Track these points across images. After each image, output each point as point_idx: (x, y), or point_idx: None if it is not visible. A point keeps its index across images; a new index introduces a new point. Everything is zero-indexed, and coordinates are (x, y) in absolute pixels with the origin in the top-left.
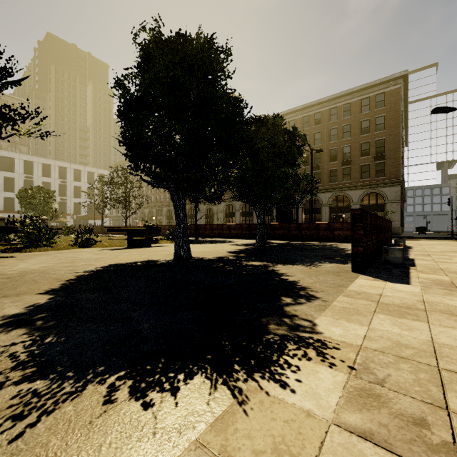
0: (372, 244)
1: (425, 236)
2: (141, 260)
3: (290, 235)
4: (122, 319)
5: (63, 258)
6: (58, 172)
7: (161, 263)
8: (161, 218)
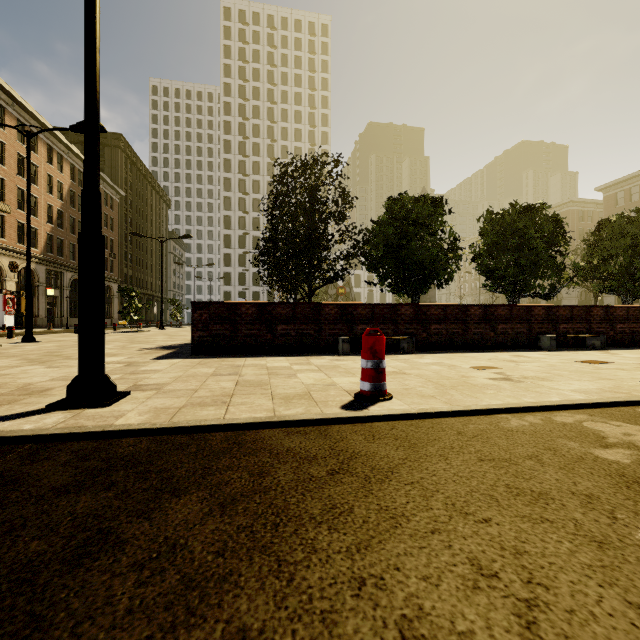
0: None
1: None
2: None
3: None
4: None
5: None
6: None
7: None
8: None
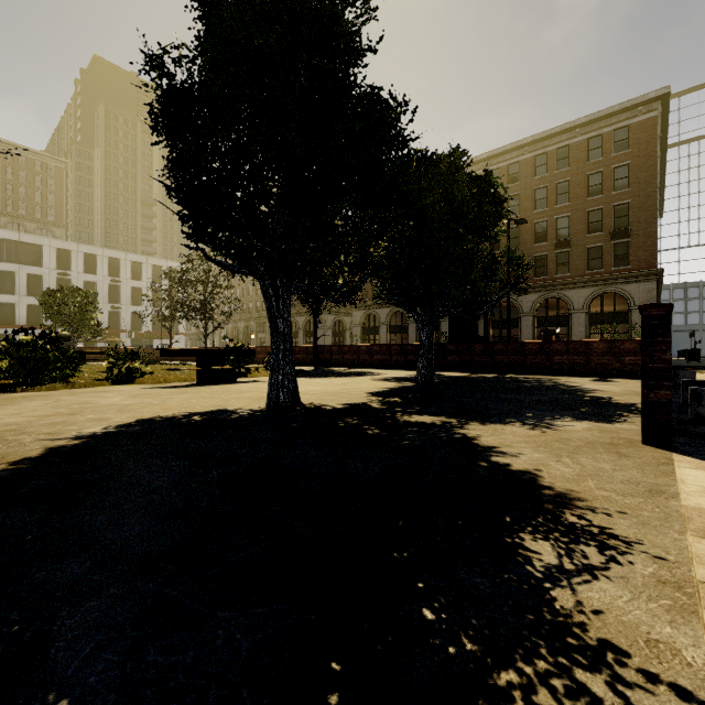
0: None
1: (703, 365)
2: (203, 409)
3: (473, 363)
4: (3, 656)
5: (67, 404)
6: (108, 266)
7: (238, 416)
8: (264, 336)
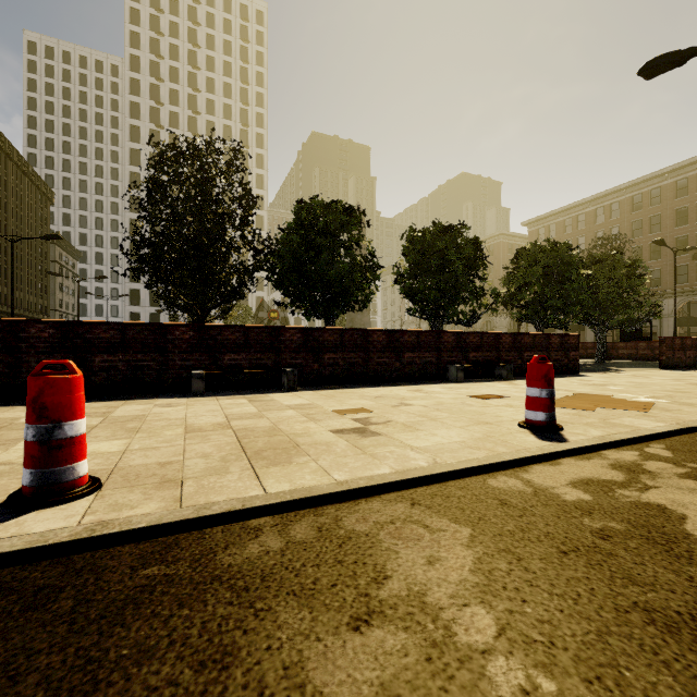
0: (686, 357)
1: None
2: None
3: (638, 354)
4: None
5: None
6: None
7: None
8: None
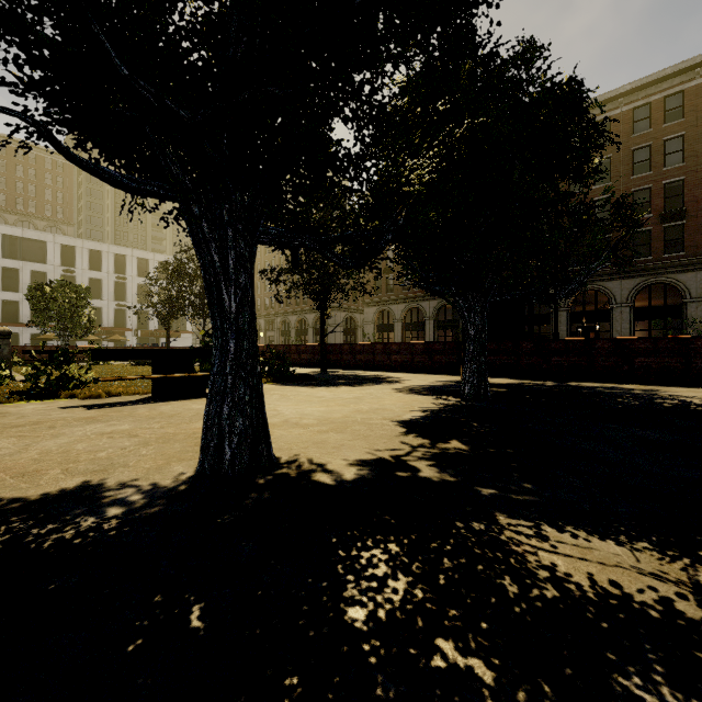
0: None
1: None
2: (46, 486)
3: (520, 365)
4: None
5: None
6: (114, 263)
7: (79, 532)
8: (273, 334)
